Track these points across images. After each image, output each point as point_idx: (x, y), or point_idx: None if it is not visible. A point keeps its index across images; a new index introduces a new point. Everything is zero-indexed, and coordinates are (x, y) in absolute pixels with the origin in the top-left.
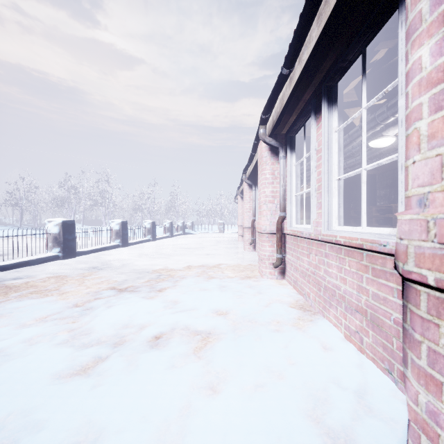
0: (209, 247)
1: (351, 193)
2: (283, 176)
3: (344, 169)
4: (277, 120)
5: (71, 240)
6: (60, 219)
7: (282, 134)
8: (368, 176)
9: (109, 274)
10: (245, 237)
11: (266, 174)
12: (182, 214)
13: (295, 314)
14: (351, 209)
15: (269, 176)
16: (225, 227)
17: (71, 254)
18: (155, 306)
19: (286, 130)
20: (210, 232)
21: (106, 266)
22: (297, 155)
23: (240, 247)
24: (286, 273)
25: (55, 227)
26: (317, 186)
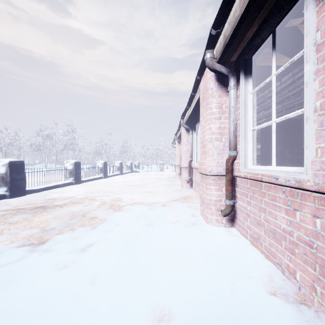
0: (151, 184)
1: (278, 136)
2: (234, 108)
3: (279, 112)
4: (233, 30)
5: (20, 179)
6: (8, 160)
7: (231, 63)
8: (295, 121)
9: (41, 218)
10: (182, 176)
11: (212, 108)
12: (132, 157)
13: (291, 324)
14: (286, 150)
15: (216, 110)
16: (165, 166)
17: (19, 193)
18: (56, 296)
19: (237, 54)
20: (153, 170)
21: (45, 207)
22: (252, 81)
23: (178, 184)
24: (236, 222)
25: (2, 168)
26: (320, 102)
